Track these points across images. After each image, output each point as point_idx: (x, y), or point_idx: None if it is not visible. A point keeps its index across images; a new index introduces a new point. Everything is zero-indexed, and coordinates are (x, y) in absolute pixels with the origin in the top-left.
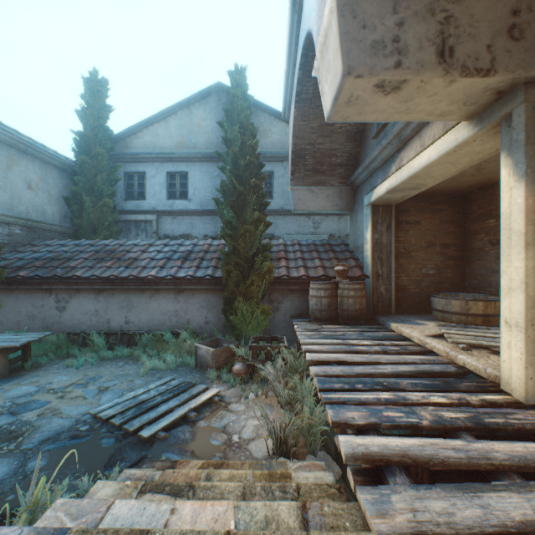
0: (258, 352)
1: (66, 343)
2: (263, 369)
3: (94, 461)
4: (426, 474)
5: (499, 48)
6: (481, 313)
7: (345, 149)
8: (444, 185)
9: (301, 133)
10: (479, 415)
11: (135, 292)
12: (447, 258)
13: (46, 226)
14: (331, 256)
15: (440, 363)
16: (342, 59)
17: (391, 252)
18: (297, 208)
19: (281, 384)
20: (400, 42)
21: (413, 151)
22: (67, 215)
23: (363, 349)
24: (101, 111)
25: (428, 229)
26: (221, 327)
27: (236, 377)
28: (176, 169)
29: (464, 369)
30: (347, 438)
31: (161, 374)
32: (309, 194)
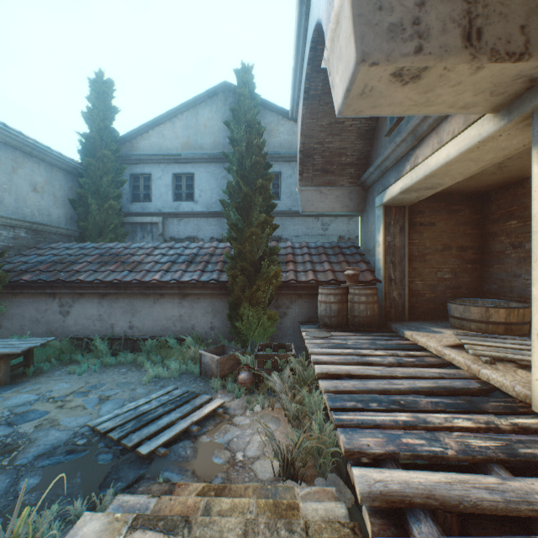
0: (265, 360)
1: (69, 349)
2: (270, 379)
3: (89, 480)
4: (456, 519)
5: (534, 28)
6: (502, 321)
7: (356, 147)
8: (461, 185)
9: (309, 131)
10: (512, 444)
11: (138, 296)
12: (464, 262)
13: (51, 228)
14: (341, 259)
15: (461, 377)
16: (355, 45)
17: (405, 256)
18: (305, 209)
19: (288, 395)
20: (421, 24)
21: (429, 148)
22: (73, 217)
23: (376, 360)
24: (107, 112)
25: (444, 231)
26: (226, 332)
27: (242, 387)
28: (182, 170)
29: (489, 386)
30: (362, 472)
31: (164, 383)
32: (318, 195)
